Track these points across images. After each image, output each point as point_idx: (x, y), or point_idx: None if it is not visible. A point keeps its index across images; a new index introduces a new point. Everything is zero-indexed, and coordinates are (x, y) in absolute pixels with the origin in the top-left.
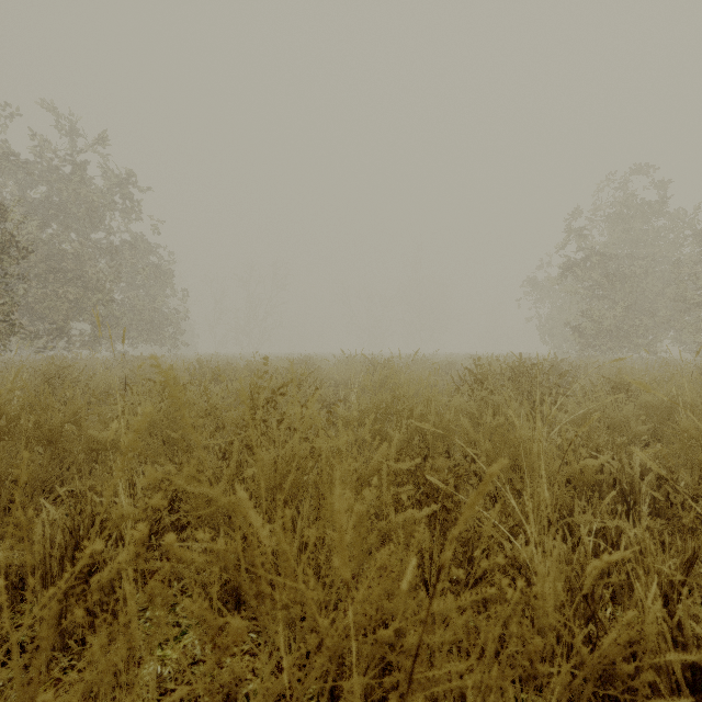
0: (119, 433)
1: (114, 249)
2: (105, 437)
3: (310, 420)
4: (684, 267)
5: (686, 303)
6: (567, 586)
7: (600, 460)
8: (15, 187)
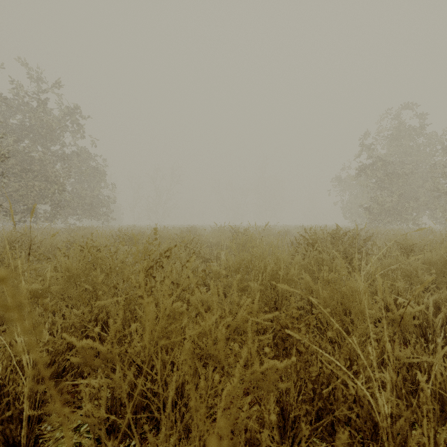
0: (45, 285)
1: (66, 156)
2: (34, 288)
3: (187, 280)
4: (437, 169)
5: (438, 192)
6: (407, 425)
7: (416, 308)
8: (0, 115)
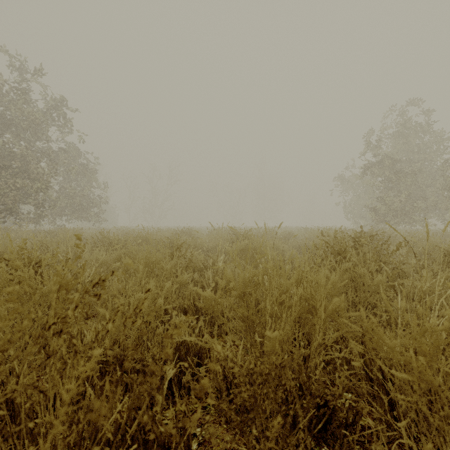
0: None
1: (51, 152)
2: None
3: None
4: (448, 167)
5: (448, 192)
6: None
7: None
8: None
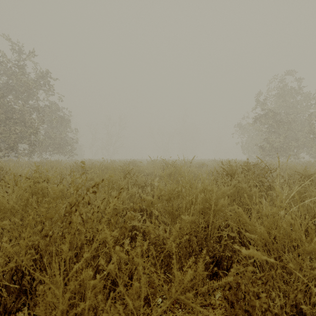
0: None
1: (40, 108)
2: None
3: (102, 236)
4: (313, 118)
5: (313, 135)
6: None
7: None
8: None
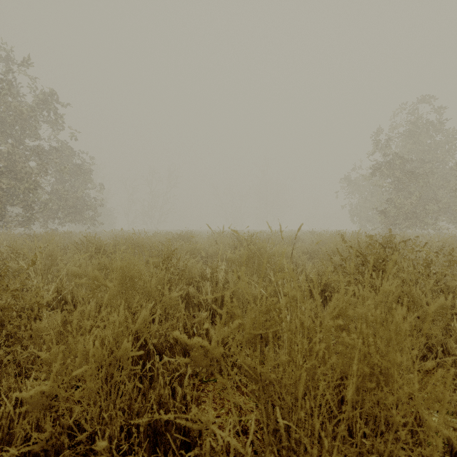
0: None
1: (41, 151)
2: None
3: None
4: None
5: None
6: None
7: None
8: None
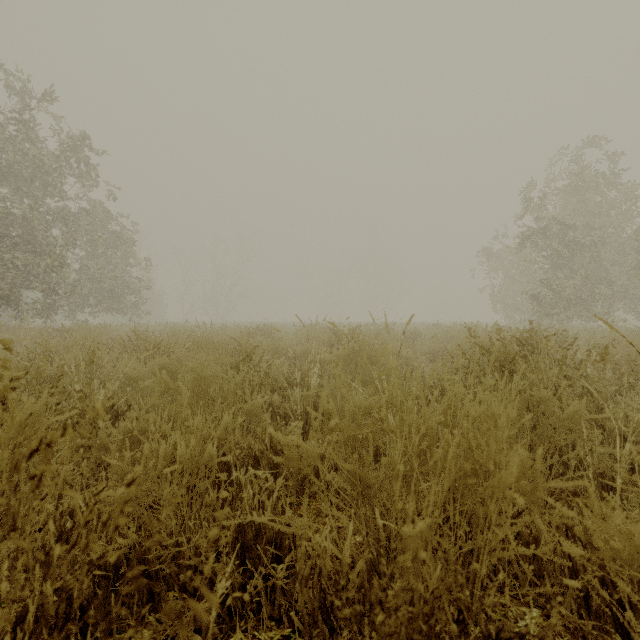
0: None
1: (67, 214)
2: None
3: None
4: None
5: None
6: None
7: None
8: None
